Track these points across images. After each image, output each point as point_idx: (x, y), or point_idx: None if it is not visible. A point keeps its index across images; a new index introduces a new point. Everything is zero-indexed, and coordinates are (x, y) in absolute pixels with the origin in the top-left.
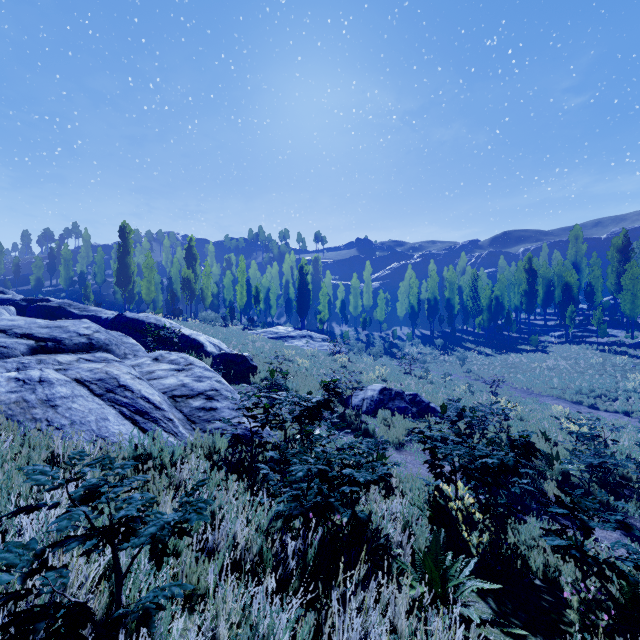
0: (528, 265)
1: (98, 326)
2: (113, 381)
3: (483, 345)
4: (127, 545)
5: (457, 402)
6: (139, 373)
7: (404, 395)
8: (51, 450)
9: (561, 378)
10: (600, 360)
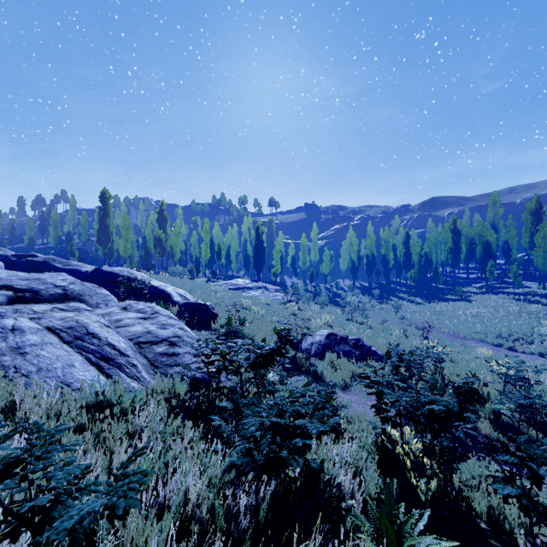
0: (453, 226)
1: (74, 278)
2: (82, 329)
3: (414, 295)
4: (43, 536)
5: (397, 347)
6: (108, 321)
7: (348, 340)
8: (9, 399)
9: (483, 324)
10: (517, 308)
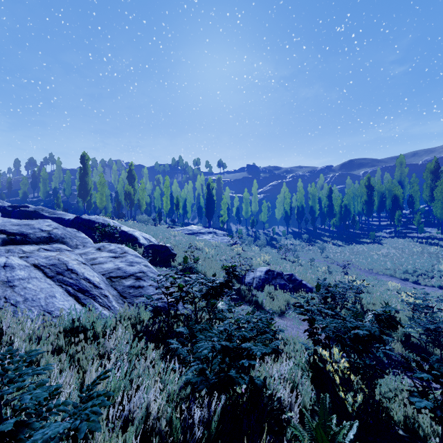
0: (367, 182)
1: (57, 224)
2: (63, 266)
3: (336, 239)
4: None
5: (324, 281)
6: (85, 259)
7: (283, 275)
8: None
9: (392, 262)
10: (420, 249)
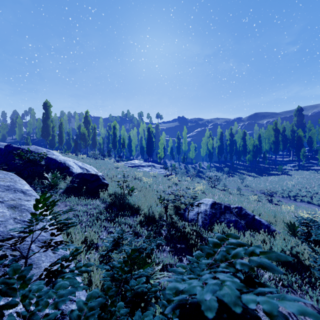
0: (275, 127)
1: None
2: None
3: (250, 171)
4: None
5: None
6: None
7: (231, 208)
8: None
9: (307, 190)
10: None
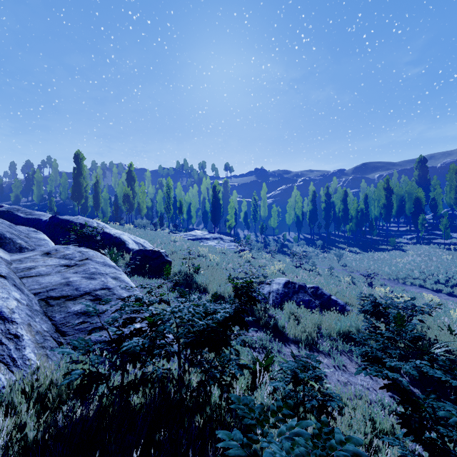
0: (386, 185)
1: (2, 220)
2: None
3: (352, 245)
4: None
5: (375, 299)
6: (13, 269)
7: (306, 288)
8: None
9: (421, 271)
10: (449, 256)
